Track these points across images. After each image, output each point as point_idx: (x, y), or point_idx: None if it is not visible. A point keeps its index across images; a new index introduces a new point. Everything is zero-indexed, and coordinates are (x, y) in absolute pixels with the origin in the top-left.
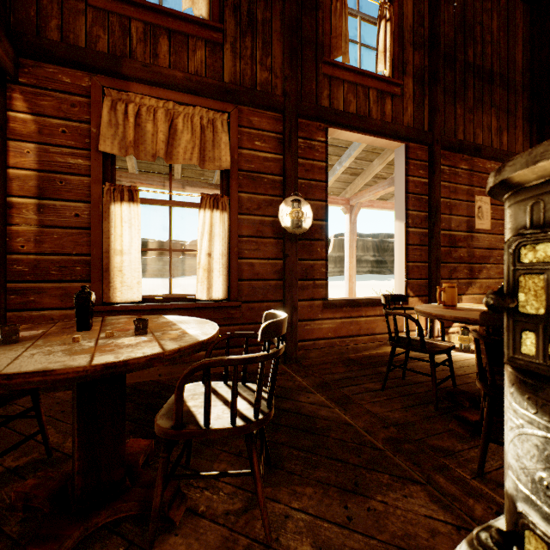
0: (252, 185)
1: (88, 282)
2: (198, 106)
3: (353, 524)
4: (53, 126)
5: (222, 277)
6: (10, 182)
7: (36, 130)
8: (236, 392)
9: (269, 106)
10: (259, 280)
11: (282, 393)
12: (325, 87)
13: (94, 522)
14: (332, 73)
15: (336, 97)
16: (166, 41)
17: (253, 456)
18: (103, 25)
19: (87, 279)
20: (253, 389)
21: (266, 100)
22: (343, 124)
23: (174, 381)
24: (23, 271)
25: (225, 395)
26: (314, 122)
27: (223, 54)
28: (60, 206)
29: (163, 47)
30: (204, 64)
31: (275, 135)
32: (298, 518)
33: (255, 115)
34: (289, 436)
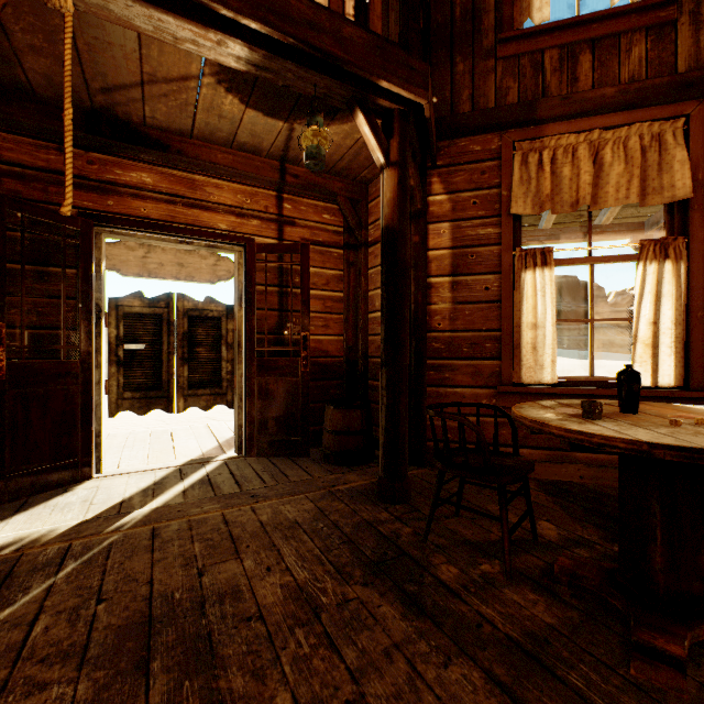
0: None
1: (497, 360)
2: (634, 123)
3: None
4: (464, 200)
5: (674, 355)
6: (429, 264)
7: (450, 208)
8: None
9: None
10: None
11: None
12: None
13: (695, 632)
14: None
15: None
16: (587, 57)
17: None
18: (512, 73)
19: (496, 357)
20: None
21: None
22: None
23: (604, 488)
24: (439, 348)
25: None
26: None
27: (674, 35)
28: (471, 281)
29: (584, 66)
30: (644, 61)
31: None
32: None
33: None
34: None
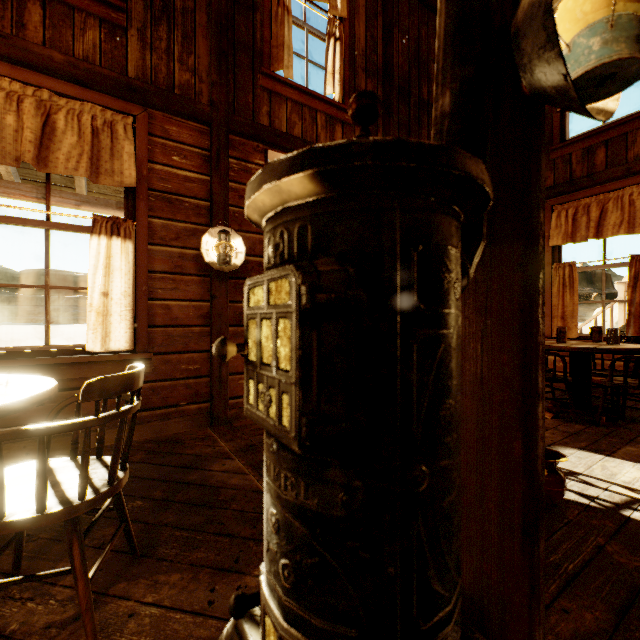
0: (168, 209)
1: None
2: (88, 101)
3: (213, 609)
4: None
5: (124, 322)
6: None
7: None
8: (43, 470)
9: (191, 114)
10: (178, 326)
11: (193, 462)
12: (264, 102)
13: None
14: (272, 87)
15: (278, 116)
16: (38, 9)
17: (73, 549)
18: None
19: None
20: (106, 463)
21: (187, 107)
22: (285, 147)
23: None
24: None
25: (60, 474)
26: (250, 141)
27: (126, 41)
28: None
29: (34, 16)
30: (99, 48)
31: (200, 151)
32: (146, 614)
33: (173, 124)
34: (178, 515)
